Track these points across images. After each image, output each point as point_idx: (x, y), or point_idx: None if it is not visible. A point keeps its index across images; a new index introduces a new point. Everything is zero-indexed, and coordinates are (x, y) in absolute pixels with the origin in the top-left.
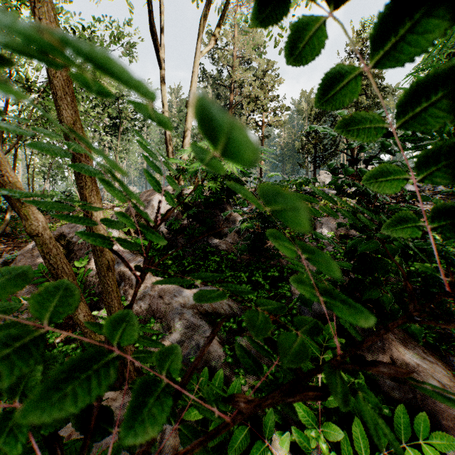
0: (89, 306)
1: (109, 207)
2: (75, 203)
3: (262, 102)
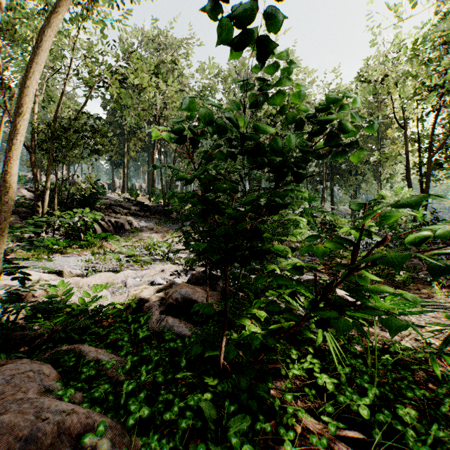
0: None
1: None
2: None
3: None
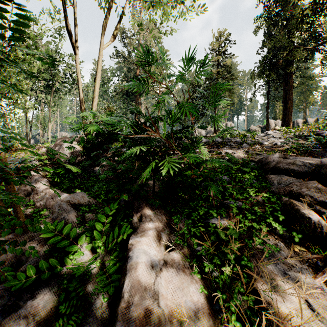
0: (11, 207)
1: (39, 148)
2: (12, 145)
3: (158, 77)
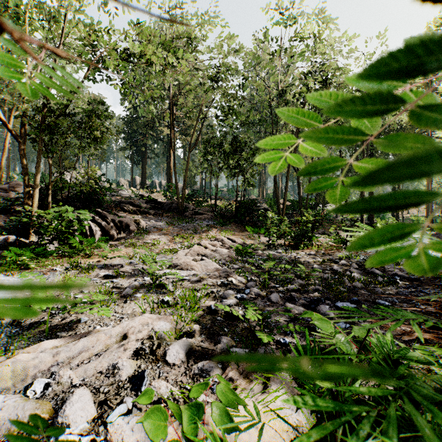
0: None
1: None
2: None
3: None
